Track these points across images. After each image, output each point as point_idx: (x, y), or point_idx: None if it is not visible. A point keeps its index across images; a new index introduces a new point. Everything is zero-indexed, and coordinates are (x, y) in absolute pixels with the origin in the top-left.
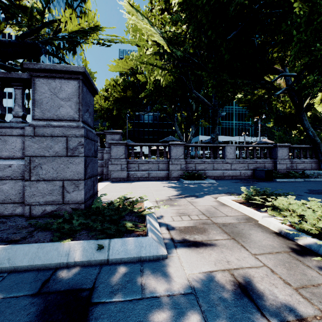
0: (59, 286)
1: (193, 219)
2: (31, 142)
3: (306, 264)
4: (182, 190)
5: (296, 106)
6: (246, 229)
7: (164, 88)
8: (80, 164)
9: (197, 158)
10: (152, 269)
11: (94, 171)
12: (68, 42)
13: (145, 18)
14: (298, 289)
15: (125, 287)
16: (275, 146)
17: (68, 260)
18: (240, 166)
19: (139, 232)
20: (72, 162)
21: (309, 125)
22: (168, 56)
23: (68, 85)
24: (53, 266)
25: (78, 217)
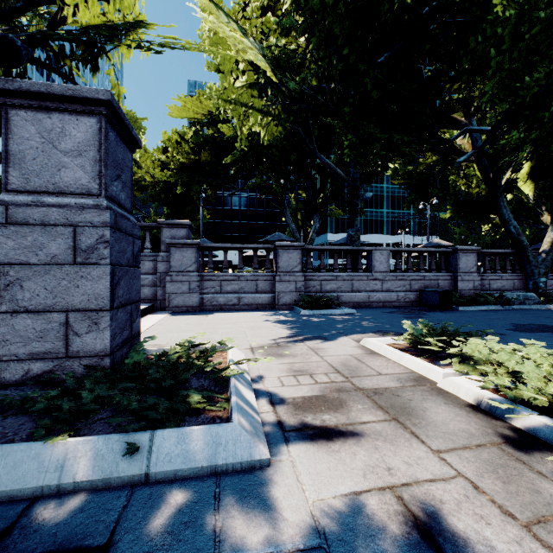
0: (32, 543)
1: (319, 381)
2: (0, 236)
3: (536, 470)
4: (298, 328)
5: (489, 184)
6: (417, 400)
7: (267, 148)
8: (101, 279)
9: (324, 271)
10: (238, 492)
11: (132, 293)
12: (82, 46)
13: (232, 22)
14: (531, 525)
15: (179, 539)
16: (455, 250)
17: (60, 481)
18: (398, 284)
19: (214, 413)
20: (86, 275)
21: (510, 216)
22: (274, 90)
23: (77, 126)
24: (26, 494)
25: (95, 383)
